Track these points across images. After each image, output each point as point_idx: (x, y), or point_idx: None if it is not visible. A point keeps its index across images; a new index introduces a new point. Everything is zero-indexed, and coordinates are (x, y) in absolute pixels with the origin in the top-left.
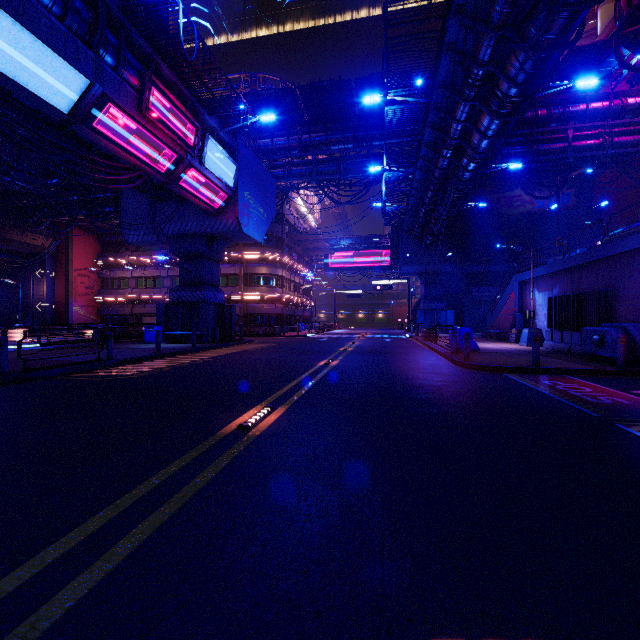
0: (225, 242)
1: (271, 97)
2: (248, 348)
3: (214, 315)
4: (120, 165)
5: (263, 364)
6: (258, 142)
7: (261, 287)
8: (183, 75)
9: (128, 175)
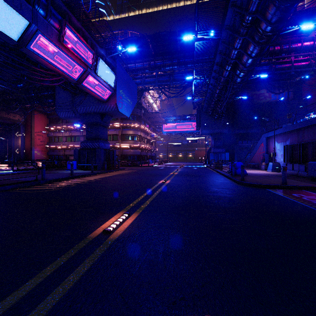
0: (110, 117)
1: (134, 41)
2: (121, 173)
3: (104, 155)
4: (50, 72)
5: (128, 182)
6: (128, 65)
7: (129, 141)
8: (85, 24)
9: (54, 78)
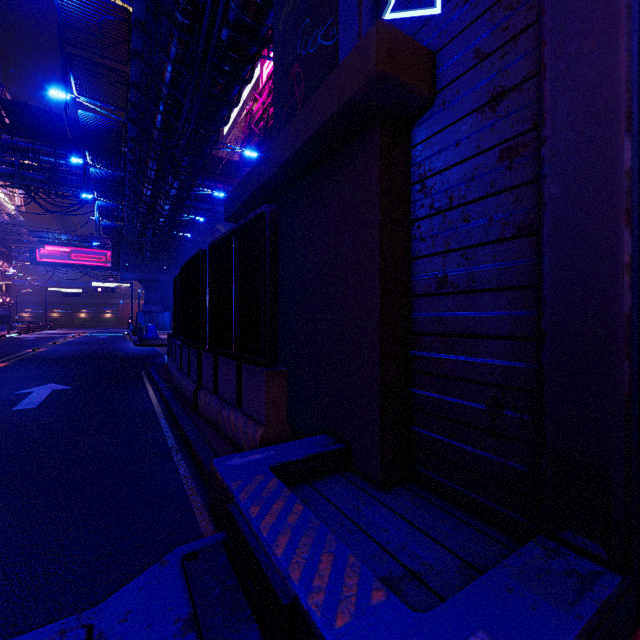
0: None
1: None
2: None
3: None
4: None
5: None
6: None
7: None
8: None
9: None
